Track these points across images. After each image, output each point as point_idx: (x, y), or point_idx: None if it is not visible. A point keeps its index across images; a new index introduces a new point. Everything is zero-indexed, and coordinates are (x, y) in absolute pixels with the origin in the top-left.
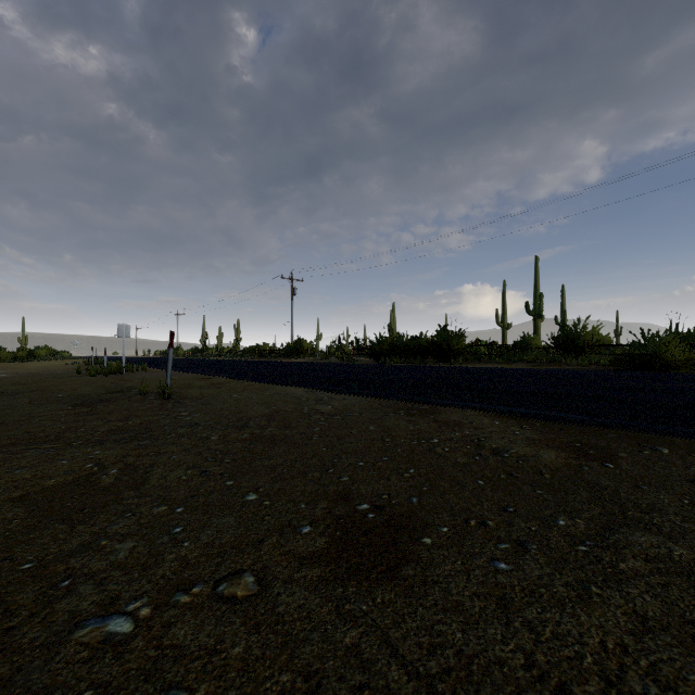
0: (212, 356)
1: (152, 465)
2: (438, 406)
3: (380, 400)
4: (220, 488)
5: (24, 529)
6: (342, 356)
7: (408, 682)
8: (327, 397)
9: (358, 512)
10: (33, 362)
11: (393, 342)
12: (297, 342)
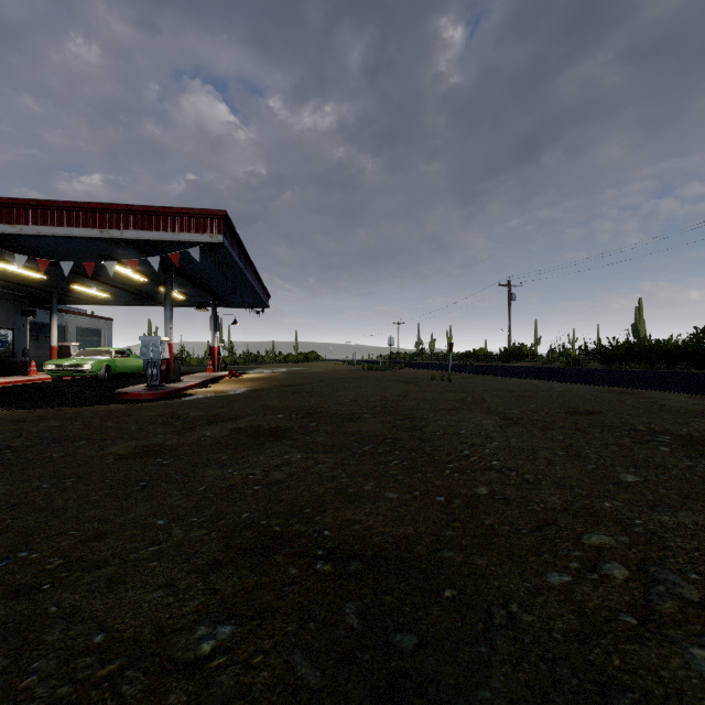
0: (431, 360)
1: (483, 398)
2: (645, 392)
3: (599, 388)
4: (518, 404)
5: (462, 405)
6: (567, 361)
7: (587, 420)
8: (557, 386)
9: (577, 410)
10: (308, 363)
11: (631, 347)
12: (515, 347)
